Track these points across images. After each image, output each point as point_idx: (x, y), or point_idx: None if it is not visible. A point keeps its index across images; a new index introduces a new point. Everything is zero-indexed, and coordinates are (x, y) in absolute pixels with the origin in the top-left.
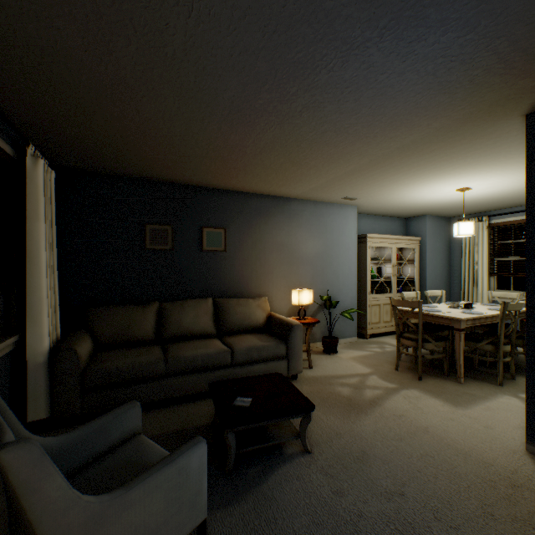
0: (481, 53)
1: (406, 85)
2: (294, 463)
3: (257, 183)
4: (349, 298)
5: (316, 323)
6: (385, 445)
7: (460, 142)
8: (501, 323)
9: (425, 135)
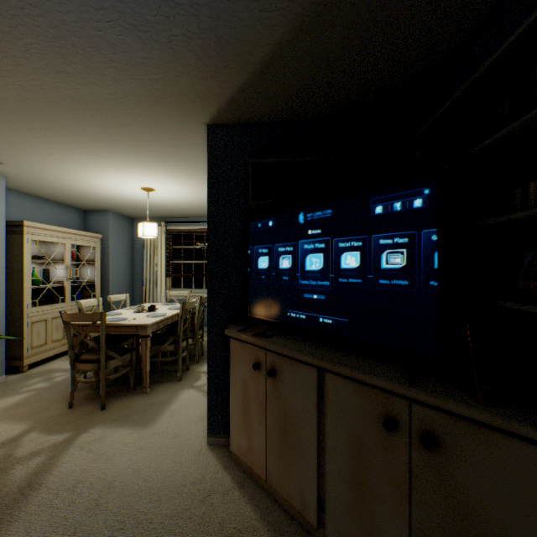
0: (185, 2)
1: None
2: None
3: None
4: None
5: None
6: None
7: (151, 128)
8: (181, 322)
9: (113, 95)
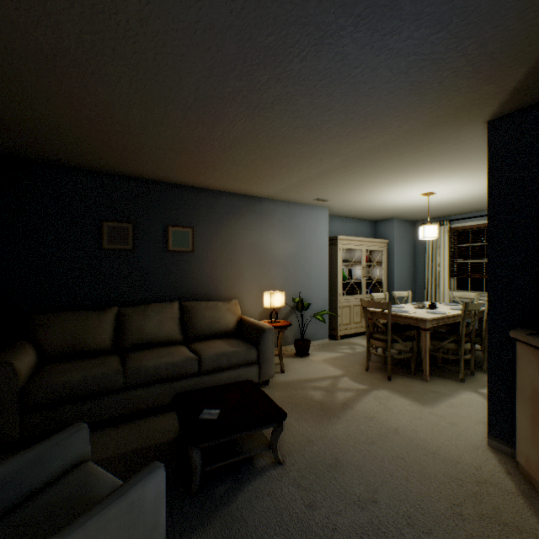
0: (451, 54)
1: (379, 82)
2: (265, 477)
3: (227, 180)
4: (321, 300)
5: (288, 326)
6: (358, 449)
7: (427, 146)
8: (462, 323)
9: (396, 136)
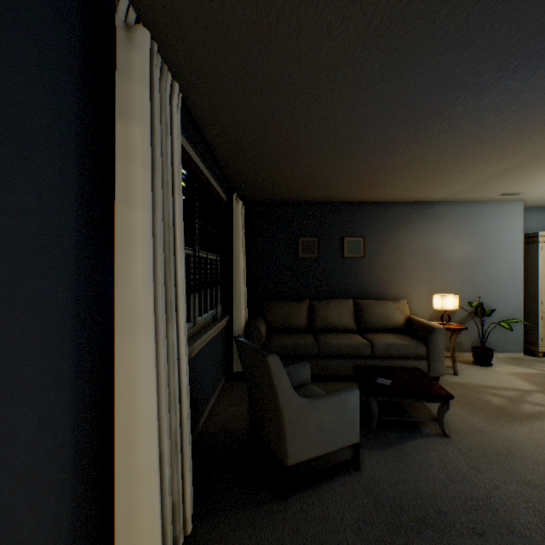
0: None
1: None
2: (431, 439)
3: (395, 193)
4: (511, 308)
5: (462, 329)
6: (538, 451)
7: None
8: None
9: None
